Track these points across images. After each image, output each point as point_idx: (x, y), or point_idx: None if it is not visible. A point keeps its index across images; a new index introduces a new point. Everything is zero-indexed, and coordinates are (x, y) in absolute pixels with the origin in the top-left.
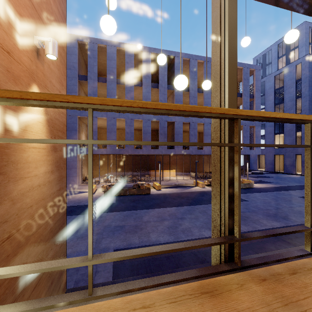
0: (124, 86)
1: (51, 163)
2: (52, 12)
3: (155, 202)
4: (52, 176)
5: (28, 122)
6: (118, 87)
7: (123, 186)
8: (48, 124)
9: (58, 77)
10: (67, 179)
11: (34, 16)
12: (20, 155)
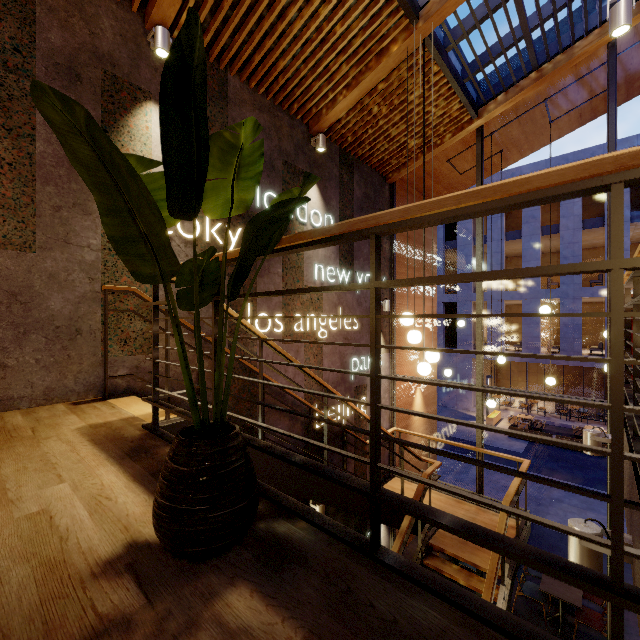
0: (558, 234)
1: (426, 423)
2: (427, 330)
3: (601, 477)
4: (426, 431)
5: (415, 409)
6: (546, 238)
7: (554, 425)
8: (424, 401)
9: (431, 364)
10: (457, 394)
11: (417, 352)
12: (412, 426)
